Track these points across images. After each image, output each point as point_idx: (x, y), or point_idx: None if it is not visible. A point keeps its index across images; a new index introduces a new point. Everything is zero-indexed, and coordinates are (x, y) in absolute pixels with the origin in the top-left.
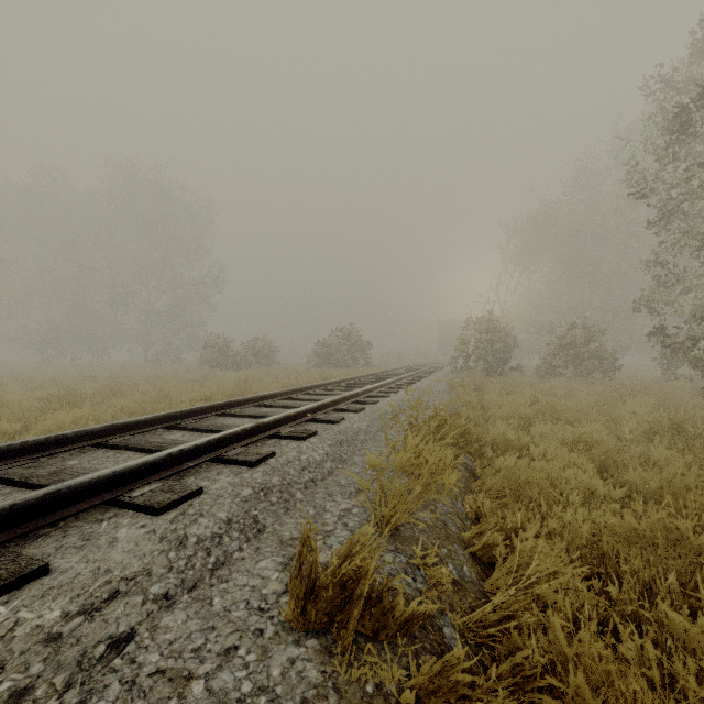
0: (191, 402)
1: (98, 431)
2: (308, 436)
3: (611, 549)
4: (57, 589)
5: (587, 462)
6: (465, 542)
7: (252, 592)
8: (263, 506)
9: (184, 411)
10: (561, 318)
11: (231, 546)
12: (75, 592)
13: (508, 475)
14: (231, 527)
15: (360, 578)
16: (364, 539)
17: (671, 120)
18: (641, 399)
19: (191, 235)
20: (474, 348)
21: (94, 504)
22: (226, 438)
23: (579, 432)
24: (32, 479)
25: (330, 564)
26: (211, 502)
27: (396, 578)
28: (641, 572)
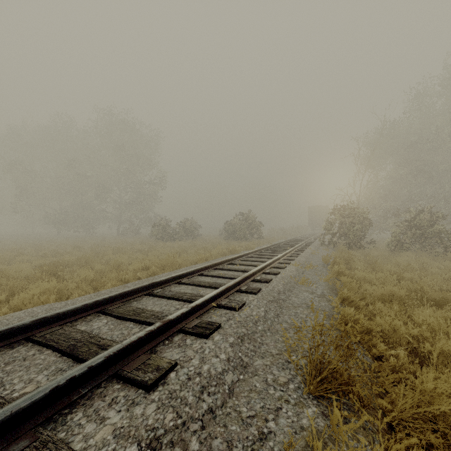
0: (135, 271)
1: (27, 326)
2: (211, 332)
3: None
4: None
5: None
6: None
7: None
8: None
9: (112, 297)
10: (402, 204)
11: None
12: None
13: (425, 400)
14: None
15: None
16: None
17: None
18: None
19: (146, 153)
20: (339, 228)
21: None
22: (128, 348)
23: None
24: None
25: None
26: None
27: None
28: None
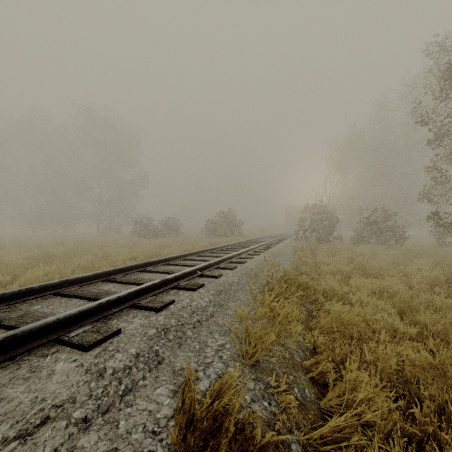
0: (124, 260)
1: (56, 284)
2: (198, 287)
3: (412, 377)
4: (2, 416)
5: (390, 307)
6: (306, 369)
7: (149, 416)
8: (163, 342)
9: (115, 269)
10: (367, 204)
11: (137, 375)
12: (15, 419)
13: (335, 317)
14: (138, 360)
15: (227, 413)
16: (231, 380)
17: (444, 72)
18: (424, 260)
19: (127, 152)
20: (310, 224)
21: (42, 343)
22: (140, 290)
23: (383, 285)
24: (5, 321)
25: (205, 402)
26: (126, 340)
27: (255, 414)
28: (437, 396)
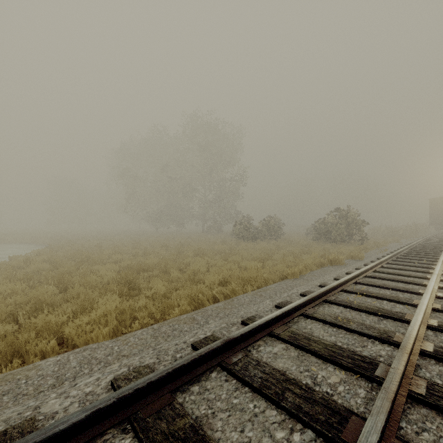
0: (212, 284)
1: None
2: None
3: None
4: None
5: None
6: None
7: None
8: None
9: (153, 382)
10: None
11: None
12: None
13: None
14: None
15: None
16: None
17: None
18: None
19: (228, 152)
20: None
21: None
22: None
23: None
24: None
25: None
26: None
27: None
28: None
